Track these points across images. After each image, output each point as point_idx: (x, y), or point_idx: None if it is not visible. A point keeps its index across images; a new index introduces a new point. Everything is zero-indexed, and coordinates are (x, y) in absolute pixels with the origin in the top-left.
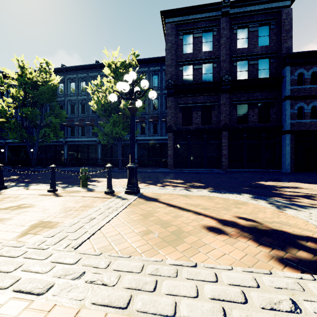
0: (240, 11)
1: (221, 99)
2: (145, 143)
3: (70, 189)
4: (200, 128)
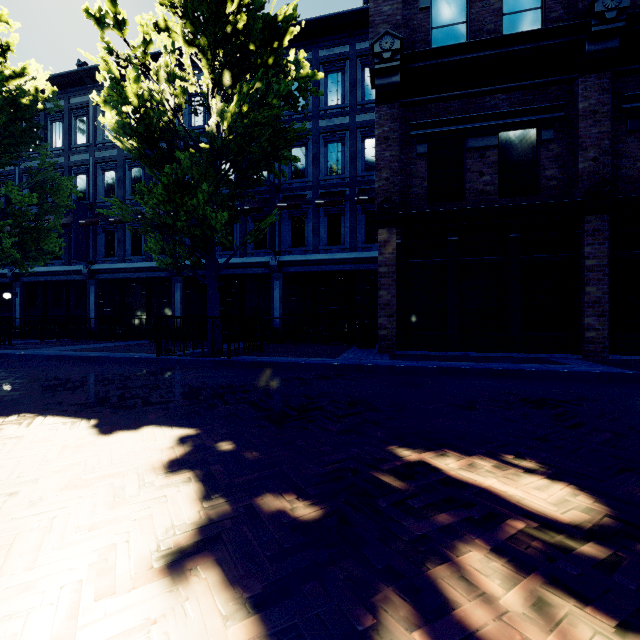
0: None
1: (580, 95)
2: (306, 274)
3: None
4: (500, 205)
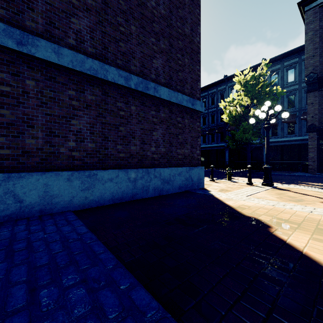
0: None
1: None
2: (277, 145)
3: (221, 180)
4: None
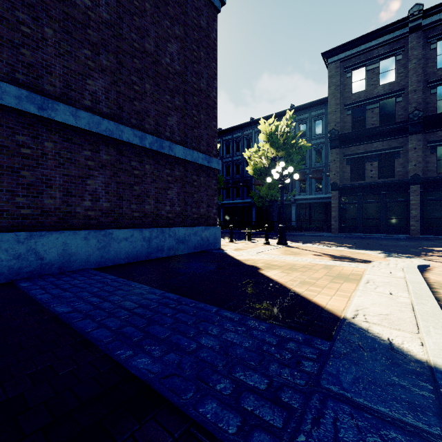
0: None
1: (409, 142)
2: (306, 203)
3: (241, 241)
4: (376, 183)
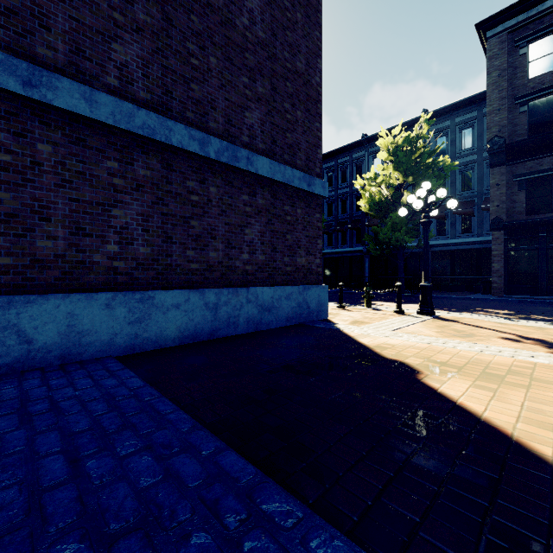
0: None
1: None
2: (446, 251)
3: (356, 307)
4: None
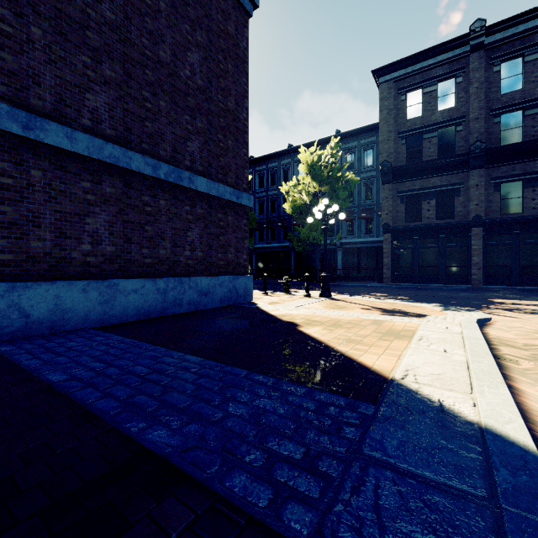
0: (506, 36)
1: (470, 178)
2: (354, 248)
3: (277, 294)
4: (434, 225)
